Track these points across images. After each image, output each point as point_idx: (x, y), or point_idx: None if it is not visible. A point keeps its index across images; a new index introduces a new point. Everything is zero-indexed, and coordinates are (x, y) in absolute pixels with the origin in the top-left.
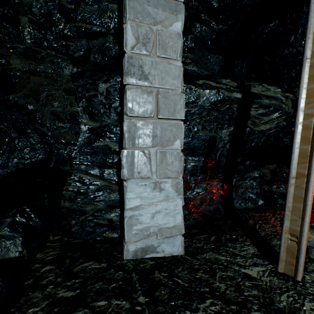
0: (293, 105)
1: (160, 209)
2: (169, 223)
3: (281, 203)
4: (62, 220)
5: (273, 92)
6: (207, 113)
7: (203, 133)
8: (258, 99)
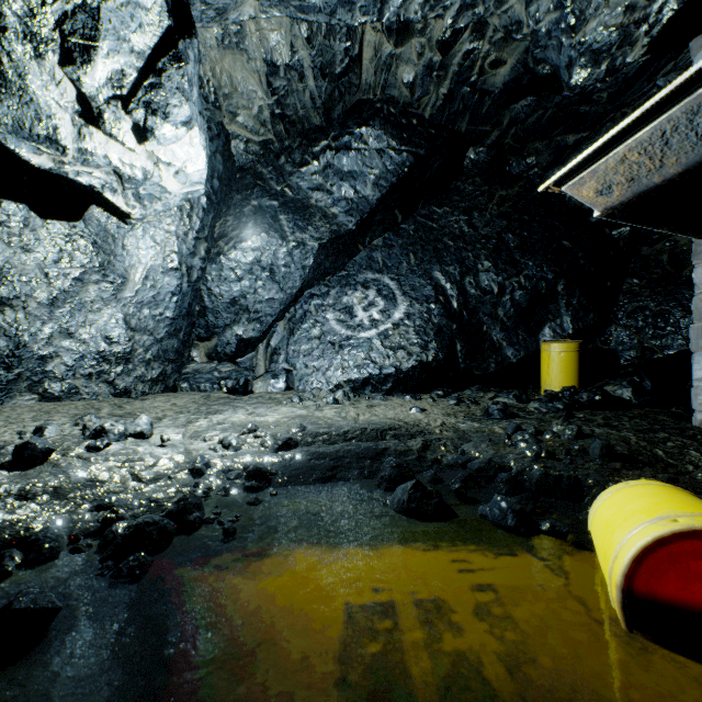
0: None
1: None
2: None
3: None
4: (690, 399)
5: None
6: None
7: None
8: None
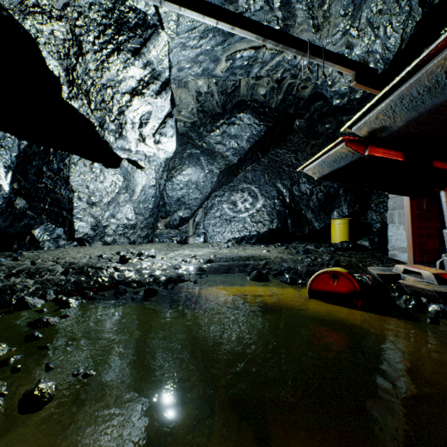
0: None
1: (397, 238)
2: (400, 245)
3: None
4: None
5: None
6: None
7: None
8: None
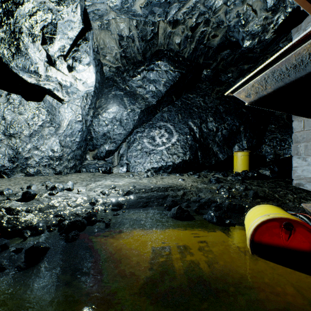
0: None
1: (304, 169)
2: (307, 175)
3: None
4: None
5: None
6: None
7: None
8: None
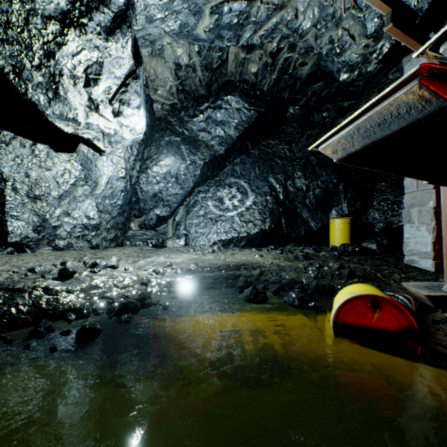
0: None
1: (417, 241)
2: (422, 249)
3: None
4: None
5: None
6: None
7: None
8: None
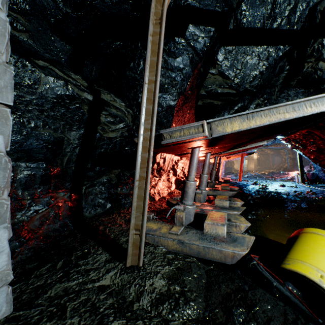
0: (132, 120)
1: None
2: None
3: (124, 203)
4: None
5: (119, 105)
6: (51, 107)
7: (45, 132)
8: (108, 107)
